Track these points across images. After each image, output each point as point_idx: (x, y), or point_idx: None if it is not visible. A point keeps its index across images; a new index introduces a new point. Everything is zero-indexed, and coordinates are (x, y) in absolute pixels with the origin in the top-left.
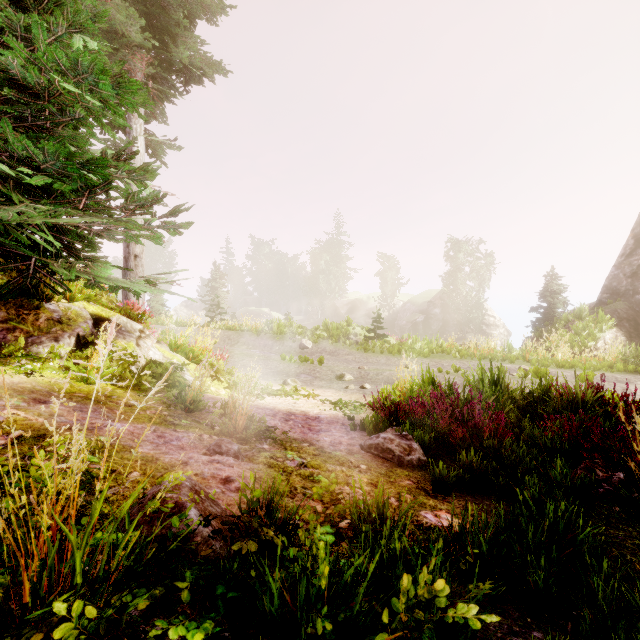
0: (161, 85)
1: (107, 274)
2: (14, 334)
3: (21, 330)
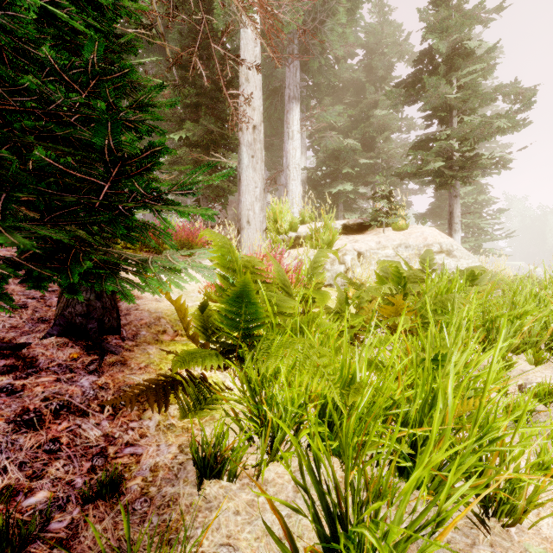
0: None
1: (492, 251)
2: None
3: None
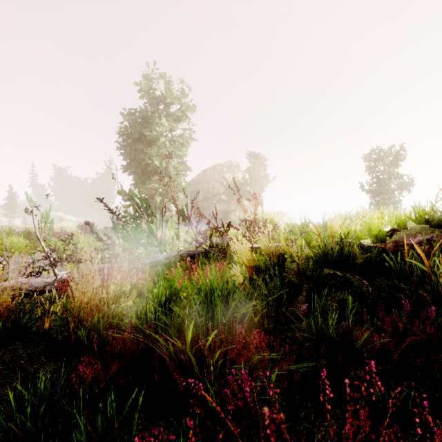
0: None
1: None
2: None
3: None
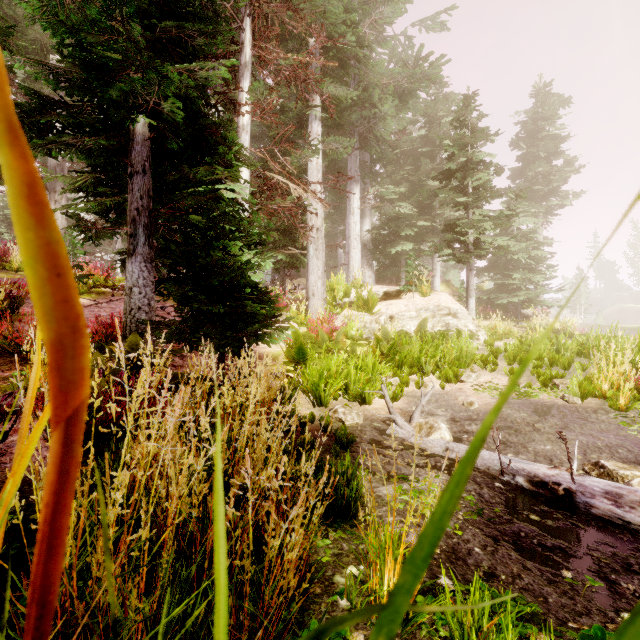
0: (550, 214)
1: (547, 303)
2: (521, 318)
3: (522, 317)
